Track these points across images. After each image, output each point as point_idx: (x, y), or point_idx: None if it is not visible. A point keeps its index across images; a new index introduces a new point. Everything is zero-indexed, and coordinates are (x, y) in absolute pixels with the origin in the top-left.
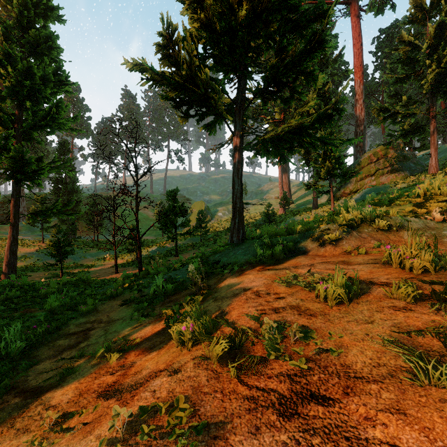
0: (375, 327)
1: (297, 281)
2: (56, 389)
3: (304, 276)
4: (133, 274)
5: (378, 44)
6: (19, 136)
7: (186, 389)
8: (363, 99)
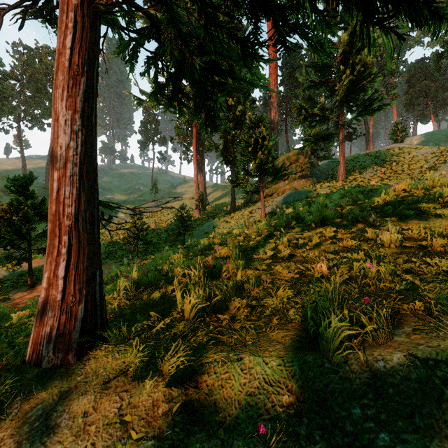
0: None
1: None
2: None
3: None
4: None
5: (283, 60)
6: None
7: None
8: (277, 103)
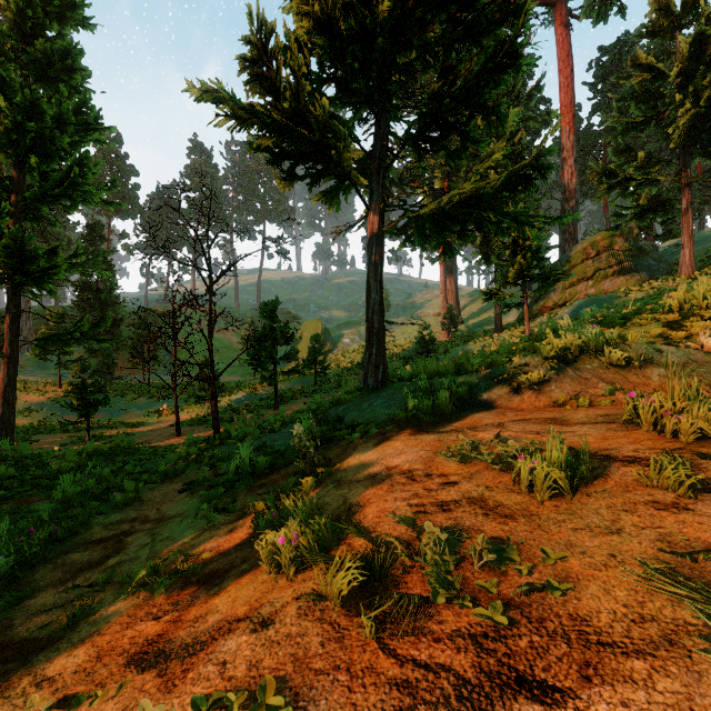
0: (625, 541)
1: (478, 453)
2: (59, 644)
3: (488, 444)
4: (204, 439)
5: (597, 71)
6: (19, 213)
7: (282, 661)
8: (575, 157)
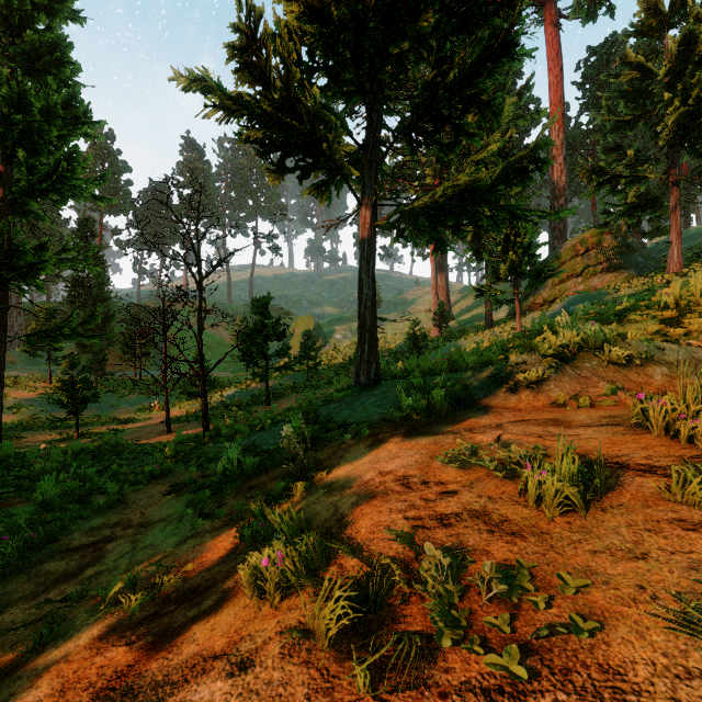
0: (654, 569)
1: (478, 458)
2: (23, 672)
3: (488, 448)
4: (194, 436)
5: (585, 71)
6: (7, 207)
7: None
8: (564, 156)
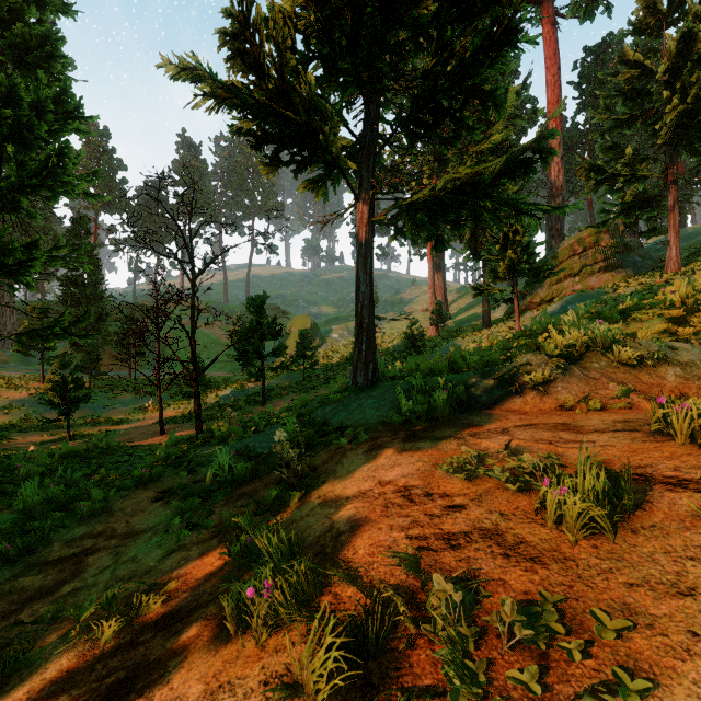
0: None
1: (486, 468)
2: None
3: (495, 455)
4: (187, 438)
5: (582, 70)
6: None
7: None
8: (561, 155)
